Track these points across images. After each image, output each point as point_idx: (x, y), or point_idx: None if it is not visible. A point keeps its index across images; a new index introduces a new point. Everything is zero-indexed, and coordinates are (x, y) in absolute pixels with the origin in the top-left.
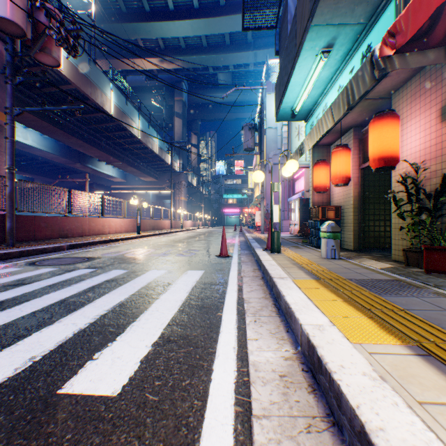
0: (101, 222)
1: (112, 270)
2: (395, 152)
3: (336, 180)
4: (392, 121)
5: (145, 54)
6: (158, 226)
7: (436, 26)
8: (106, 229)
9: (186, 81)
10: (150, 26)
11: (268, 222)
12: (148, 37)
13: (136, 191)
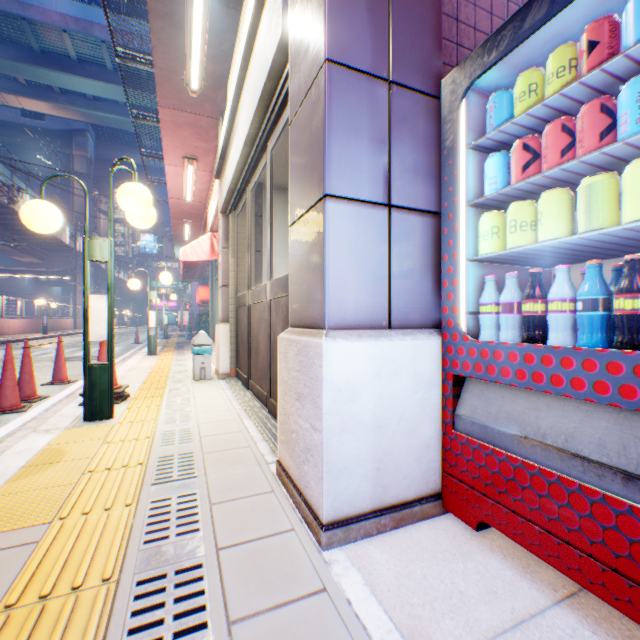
0: (2, 323)
1: (72, 348)
2: (207, 298)
3: (200, 303)
4: (206, 287)
5: (28, 93)
6: (59, 327)
7: (198, 273)
8: (7, 330)
9: (93, 130)
10: (42, 72)
11: (194, 322)
12: (37, 81)
13: (4, 275)
